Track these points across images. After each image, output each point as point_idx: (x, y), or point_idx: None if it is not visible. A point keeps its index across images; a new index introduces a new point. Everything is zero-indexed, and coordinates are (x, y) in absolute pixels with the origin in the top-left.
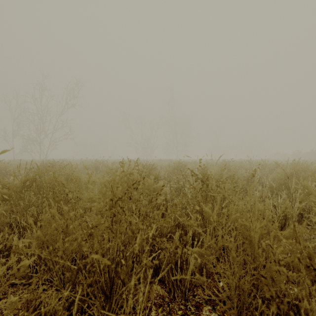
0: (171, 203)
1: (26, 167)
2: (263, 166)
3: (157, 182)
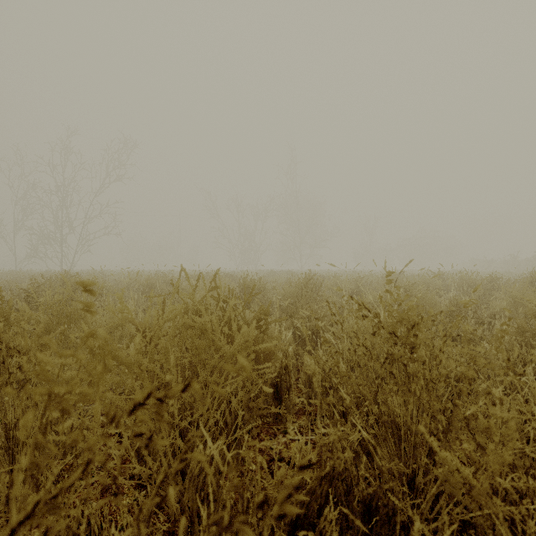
0: (296, 364)
1: (21, 284)
2: (469, 284)
3: (265, 329)
